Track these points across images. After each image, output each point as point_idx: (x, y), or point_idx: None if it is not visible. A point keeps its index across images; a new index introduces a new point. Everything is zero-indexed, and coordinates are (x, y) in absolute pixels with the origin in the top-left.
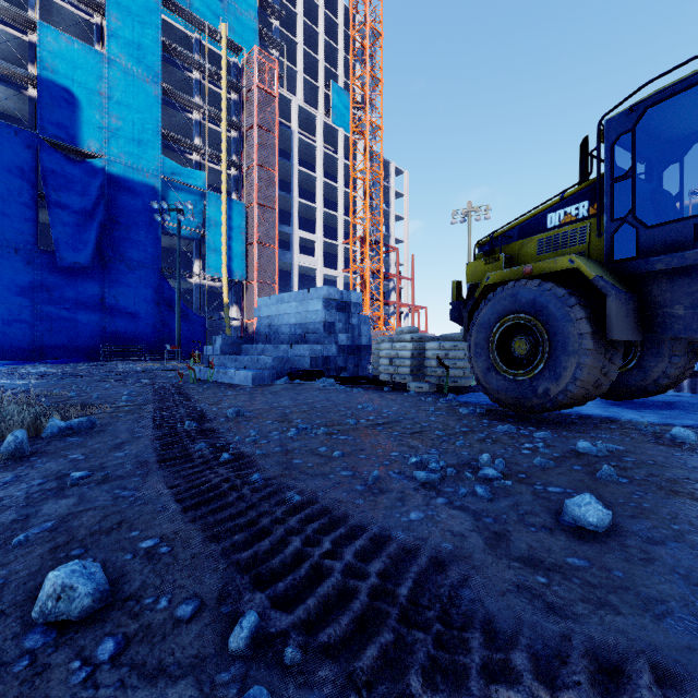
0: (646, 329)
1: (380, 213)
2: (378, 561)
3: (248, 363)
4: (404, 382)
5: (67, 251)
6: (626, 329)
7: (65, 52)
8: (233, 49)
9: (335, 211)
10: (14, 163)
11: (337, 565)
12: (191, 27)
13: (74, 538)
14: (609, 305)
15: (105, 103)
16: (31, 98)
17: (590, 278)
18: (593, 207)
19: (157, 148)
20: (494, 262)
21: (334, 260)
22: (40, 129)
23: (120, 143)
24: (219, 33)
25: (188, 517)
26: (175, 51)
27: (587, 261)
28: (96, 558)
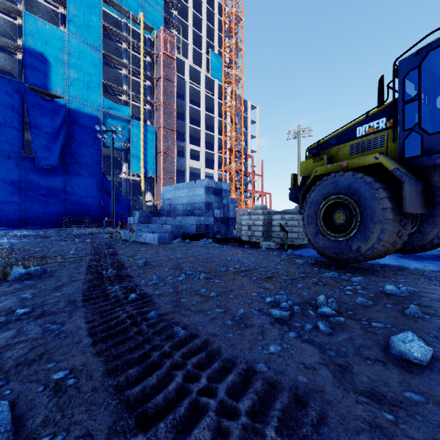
0: (428, 205)
1: (241, 133)
2: (247, 397)
3: (155, 229)
4: (258, 241)
5: (41, 157)
6: (416, 205)
7: (41, 31)
8: (148, 29)
9: (212, 132)
10: (8, 101)
11: (212, 403)
12: (121, 15)
13: (2, 369)
14: (404, 188)
15: (66, 63)
16: (19, 60)
17: (390, 170)
18: (389, 122)
19: (99, 92)
20: (320, 160)
21: (212, 163)
22: (25, 79)
23: (76, 89)
24: (139, 19)
25: (96, 349)
26: (110, 30)
27: (387, 158)
28: (13, 391)
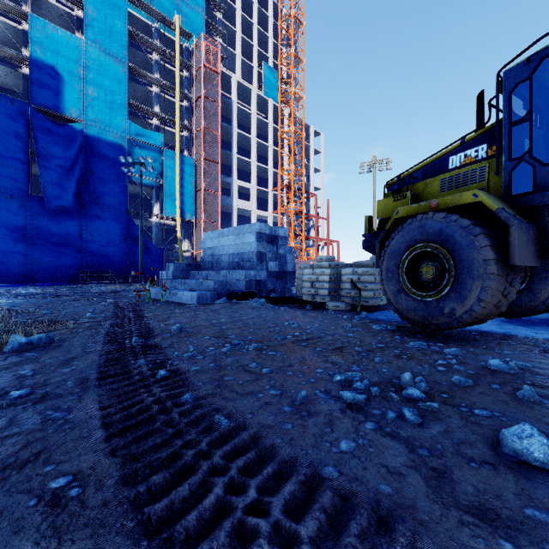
0: (542, 256)
1: (301, 166)
2: (311, 517)
3: (194, 286)
4: (323, 301)
5: (52, 196)
6: (526, 256)
7: (51, 38)
8: (185, 36)
9: (266, 164)
10: (11, 126)
11: (263, 526)
12: (151, 19)
13: None
14: (511, 234)
15: (83, 78)
16: (24, 75)
17: (493, 210)
18: (492, 149)
19: (124, 115)
20: (402, 199)
21: (265, 203)
22: (31, 99)
23: (95, 110)
24: (174, 23)
25: (111, 446)
26: (138, 38)
27: (489, 195)
28: None
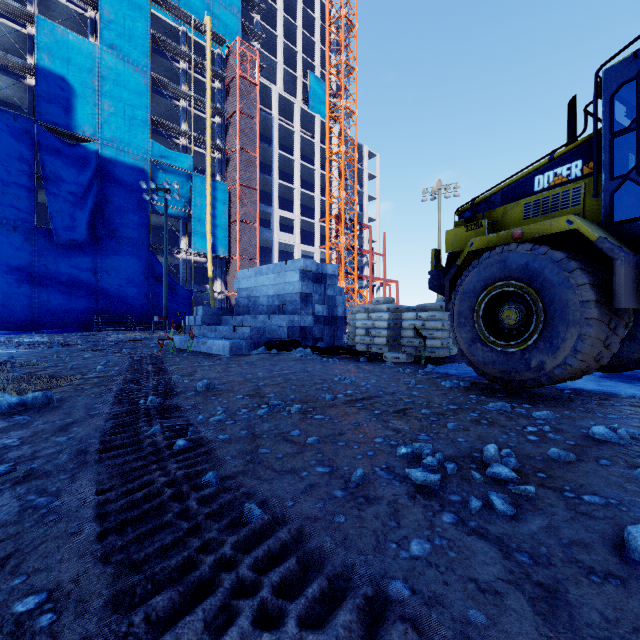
0: None
1: (353, 193)
2: None
3: (226, 333)
4: (380, 352)
5: (62, 228)
6: (635, 296)
7: (61, 44)
8: (218, 41)
9: (312, 191)
10: (14, 146)
11: None
12: (178, 21)
13: None
14: (616, 269)
15: (98, 90)
16: (29, 87)
17: (593, 240)
18: (588, 166)
19: (146, 133)
20: (476, 228)
21: (311, 237)
22: (38, 115)
23: (112, 128)
24: (204, 26)
25: (104, 547)
26: (163, 43)
27: (586, 222)
28: None
